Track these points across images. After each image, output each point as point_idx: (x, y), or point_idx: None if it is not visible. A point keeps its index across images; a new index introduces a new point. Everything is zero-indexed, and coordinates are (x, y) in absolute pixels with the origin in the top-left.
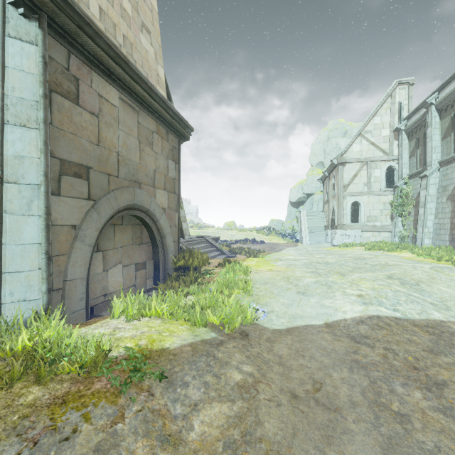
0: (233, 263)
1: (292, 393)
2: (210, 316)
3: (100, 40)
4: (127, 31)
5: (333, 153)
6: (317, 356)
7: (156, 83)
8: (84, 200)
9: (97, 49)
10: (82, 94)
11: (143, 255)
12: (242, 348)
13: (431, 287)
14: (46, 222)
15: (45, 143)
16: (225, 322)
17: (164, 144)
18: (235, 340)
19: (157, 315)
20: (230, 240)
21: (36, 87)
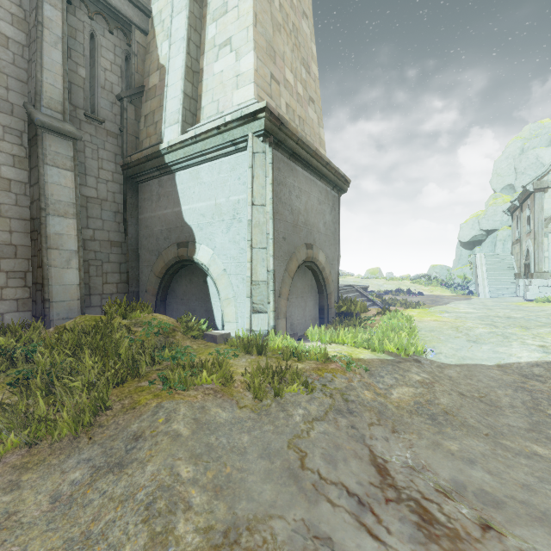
0: (394, 311)
1: (460, 393)
2: (387, 345)
3: (296, 137)
4: (300, 111)
5: (531, 172)
6: (484, 380)
7: (319, 145)
8: (285, 256)
9: (293, 144)
10: (284, 179)
11: (312, 300)
12: (418, 366)
13: None
14: (273, 273)
15: (272, 221)
16: (399, 351)
17: (328, 201)
18: (410, 362)
19: (342, 342)
20: (378, 291)
21: (268, 185)
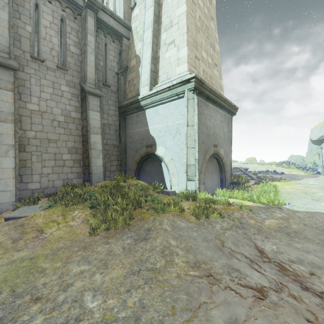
0: (265, 182)
1: (304, 224)
2: (262, 199)
3: (209, 88)
4: (210, 72)
5: None
6: (320, 219)
7: (220, 89)
8: (203, 151)
9: (208, 92)
10: (203, 111)
11: (216, 175)
12: (280, 210)
13: None
14: (198, 160)
15: (197, 133)
16: (269, 202)
17: (225, 120)
18: (275, 208)
19: (236, 197)
20: (254, 171)
21: (195, 115)
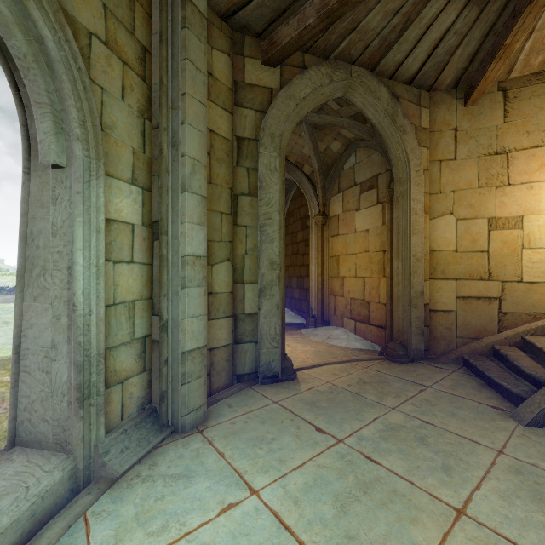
0: None
1: None
2: None
3: None
4: None
5: None
6: None
7: None
8: None
9: None
10: None
11: None
12: None
13: (0, 328)
14: None
15: None
16: None
17: None
18: None
19: None
20: None
21: None
